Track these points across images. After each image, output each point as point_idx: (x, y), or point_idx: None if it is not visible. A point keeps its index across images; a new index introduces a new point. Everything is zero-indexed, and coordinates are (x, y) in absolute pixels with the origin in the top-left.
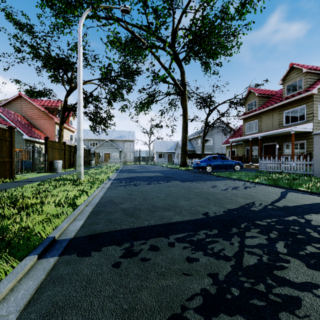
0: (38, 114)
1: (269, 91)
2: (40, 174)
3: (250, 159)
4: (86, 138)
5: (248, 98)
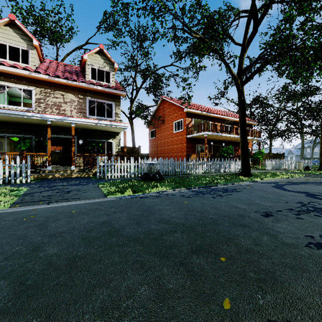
0: None
1: None
2: None
3: None
4: None
5: None
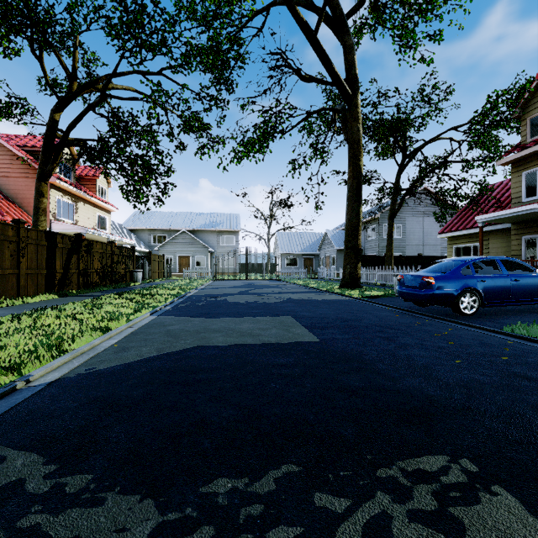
0: (11, 166)
1: None
2: None
3: None
4: (145, 227)
5: (534, 103)
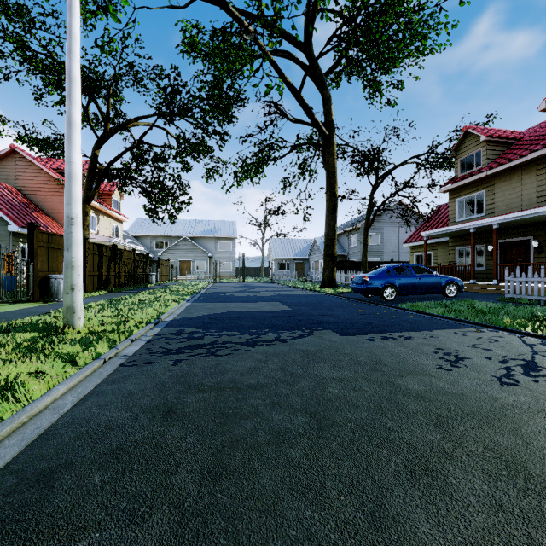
0: (47, 186)
1: (507, 132)
2: (8, 307)
3: (472, 272)
4: (148, 233)
5: (462, 148)
